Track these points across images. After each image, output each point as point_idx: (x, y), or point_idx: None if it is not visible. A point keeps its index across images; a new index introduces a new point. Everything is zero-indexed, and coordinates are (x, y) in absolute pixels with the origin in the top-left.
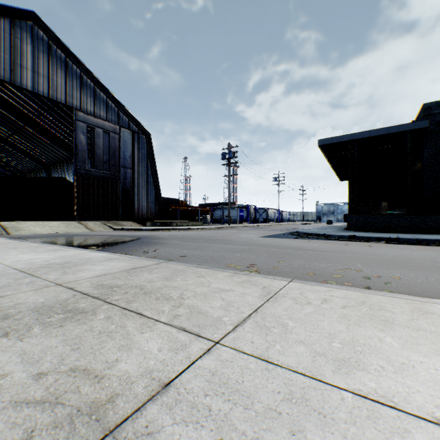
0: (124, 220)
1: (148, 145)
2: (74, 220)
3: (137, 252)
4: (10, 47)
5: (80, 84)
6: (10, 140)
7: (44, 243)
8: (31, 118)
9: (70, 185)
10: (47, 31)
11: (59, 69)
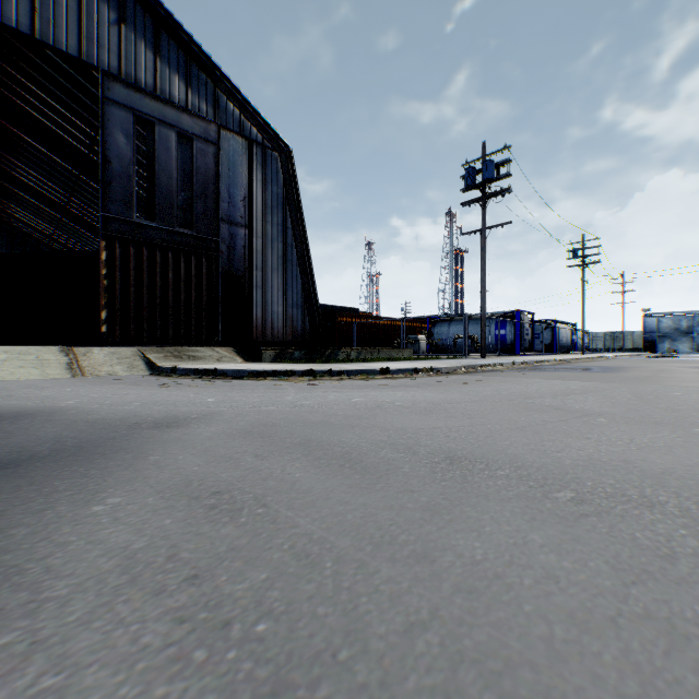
0: (228, 345)
1: (286, 176)
2: (100, 344)
3: None
4: None
5: (119, 16)
6: (74, 211)
7: None
8: (84, 157)
9: None
10: None
11: None
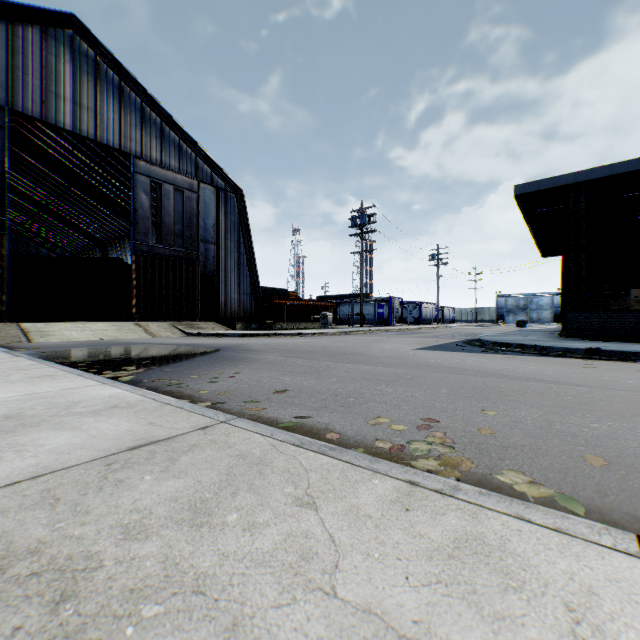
0: (204, 320)
1: (239, 208)
2: (132, 320)
3: (198, 380)
4: (41, 68)
5: (141, 120)
6: (53, 209)
7: (44, 361)
8: (78, 176)
9: (128, 269)
10: (94, 43)
11: (110, 98)
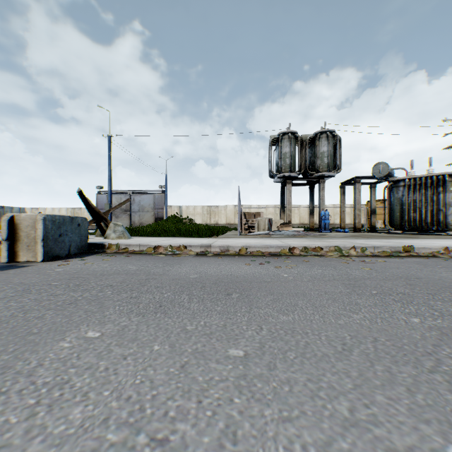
0: None
1: None
2: None
3: None
4: None
5: None
6: None
7: None
8: None
9: None
10: None
11: None
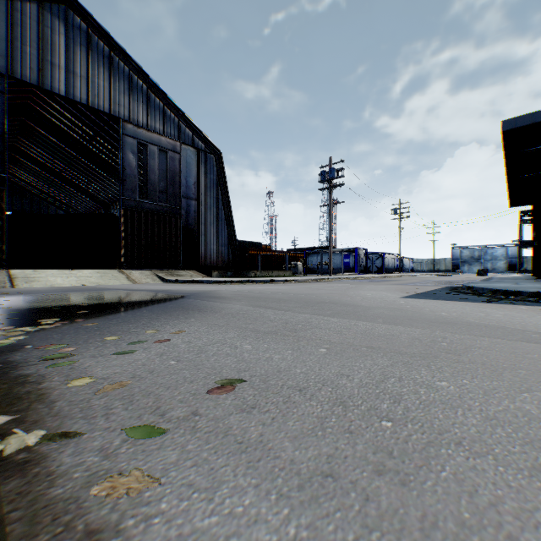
0: (186, 269)
1: (218, 168)
2: (120, 268)
3: (108, 346)
4: (38, 39)
5: (129, 87)
6: (65, 176)
7: None
8: (82, 145)
9: None
10: (86, 16)
11: (101, 67)
